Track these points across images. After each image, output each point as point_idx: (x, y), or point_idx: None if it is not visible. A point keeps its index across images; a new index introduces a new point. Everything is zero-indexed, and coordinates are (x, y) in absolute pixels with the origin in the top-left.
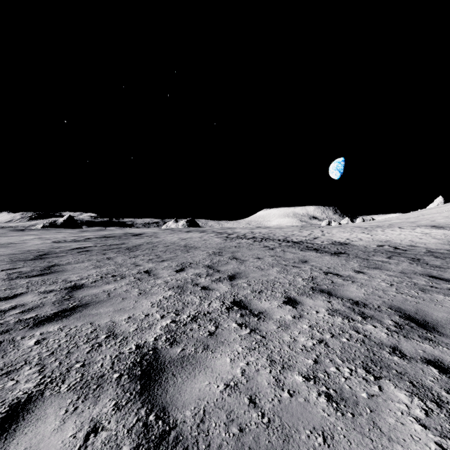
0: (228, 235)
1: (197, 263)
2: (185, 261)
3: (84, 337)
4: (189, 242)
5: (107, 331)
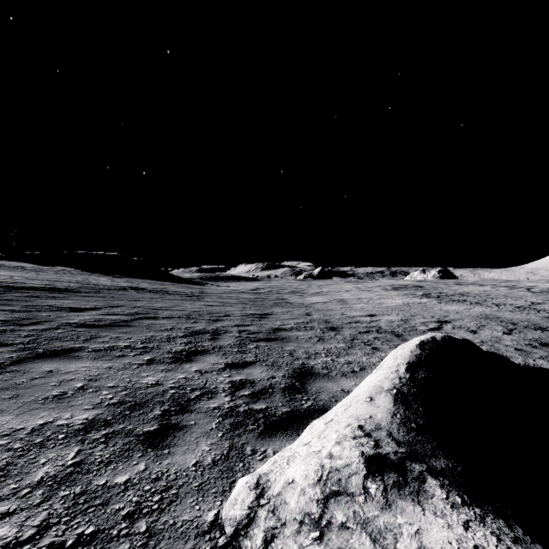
0: (528, 290)
1: (543, 303)
2: (532, 302)
3: (542, 311)
4: (499, 293)
5: (547, 311)
